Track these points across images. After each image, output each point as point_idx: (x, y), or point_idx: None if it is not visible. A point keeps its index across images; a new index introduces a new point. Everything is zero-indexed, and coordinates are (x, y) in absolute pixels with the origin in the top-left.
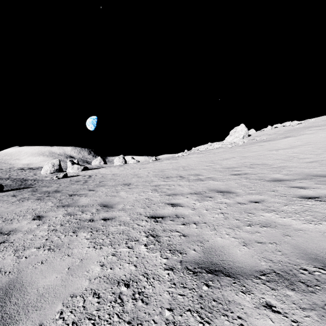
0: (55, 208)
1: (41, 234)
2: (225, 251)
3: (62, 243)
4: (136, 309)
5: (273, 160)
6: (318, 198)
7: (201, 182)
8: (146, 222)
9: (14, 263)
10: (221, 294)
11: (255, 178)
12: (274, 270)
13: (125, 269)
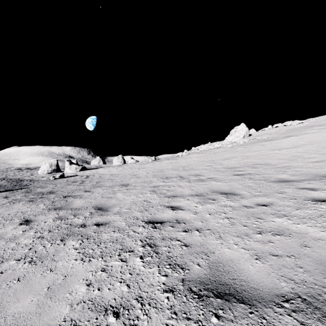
0: (46, 211)
1: (25, 242)
2: (235, 266)
3: (47, 253)
4: None
5: (276, 160)
6: None
7: (202, 182)
8: (144, 228)
9: None
10: None
11: (260, 178)
12: (298, 294)
13: (115, 290)
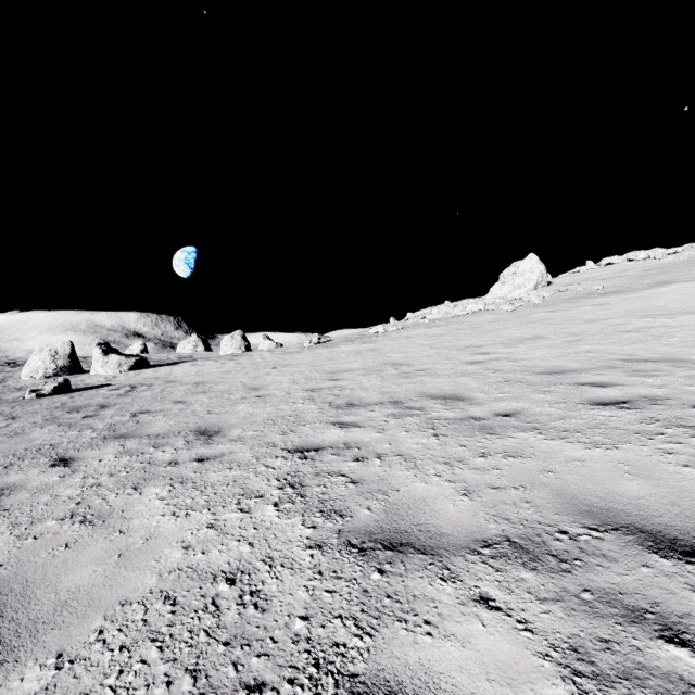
0: None
1: None
2: None
3: None
4: None
5: (694, 347)
6: None
7: (492, 439)
8: None
9: None
10: None
11: None
12: None
13: None
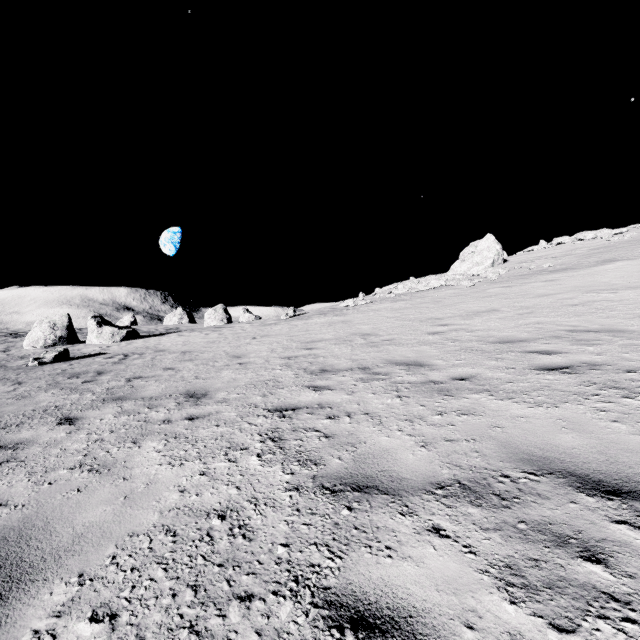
0: None
1: None
2: None
3: None
4: None
5: (633, 319)
6: None
7: (448, 400)
8: None
9: None
10: None
11: None
12: None
13: None
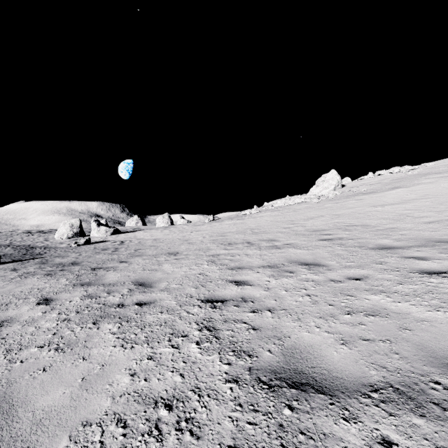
0: (70, 287)
1: (47, 325)
2: (315, 353)
3: (77, 339)
4: (181, 447)
5: (377, 220)
6: (446, 274)
7: (277, 250)
8: (200, 308)
9: (3, 370)
10: (312, 422)
11: (354, 244)
12: (390, 383)
13: (166, 381)
